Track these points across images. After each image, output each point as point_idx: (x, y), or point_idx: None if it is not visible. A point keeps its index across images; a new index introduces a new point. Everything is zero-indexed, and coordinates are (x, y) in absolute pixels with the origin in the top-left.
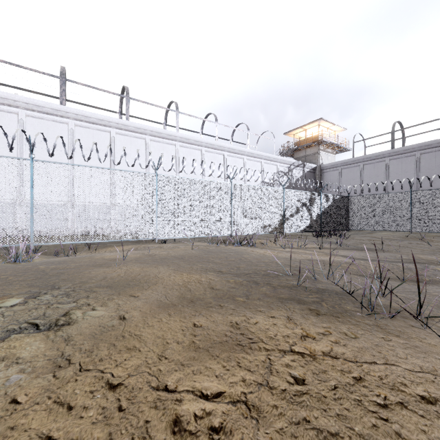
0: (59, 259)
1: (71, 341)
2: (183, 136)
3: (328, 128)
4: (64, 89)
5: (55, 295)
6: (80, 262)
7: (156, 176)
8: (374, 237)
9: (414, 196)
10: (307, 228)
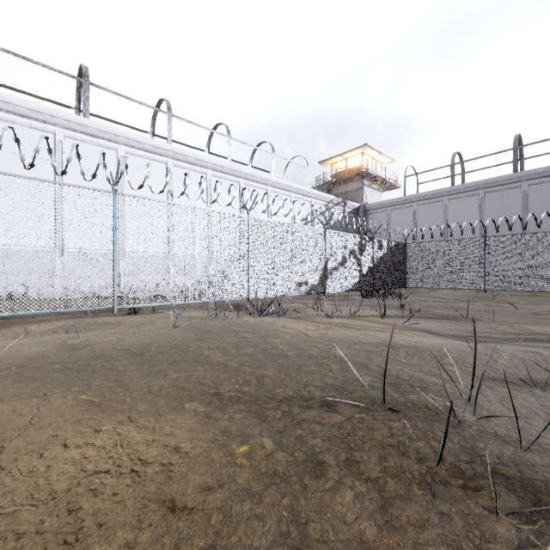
0: None
1: None
2: (179, 151)
3: (374, 159)
4: None
5: None
6: None
7: (114, 196)
8: (437, 297)
9: (490, 244)
10: (356, 286)
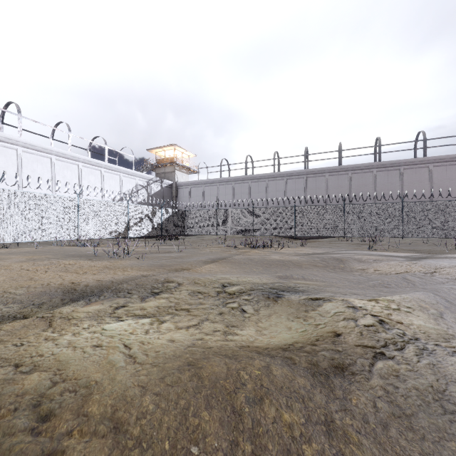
0: None
1: None
2: (28, 142)
3: (183, 153)
4: None
5: None
6: None
7: None
8: (201, 239)
9: (218, 213)
10: (150, 233)
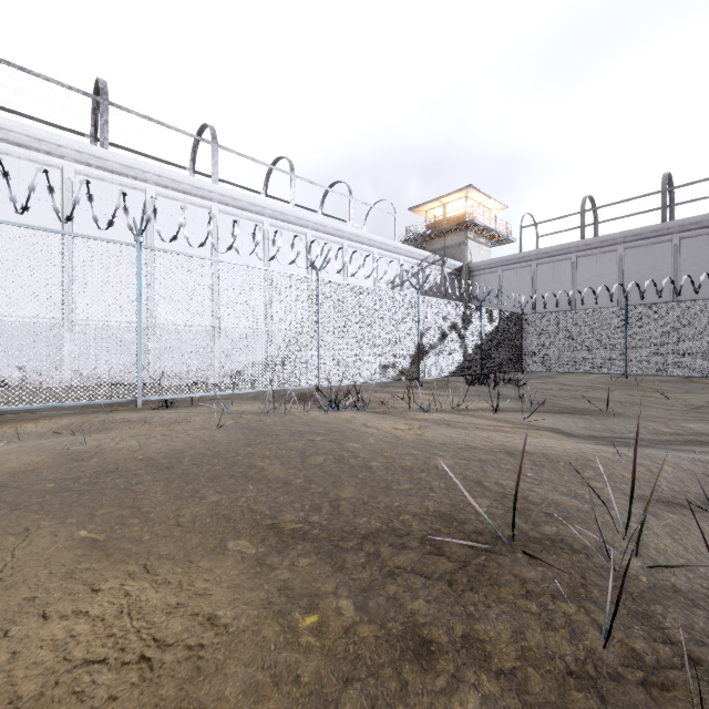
0: None
1: None
2: (227, 192)
3: (481, 204)
4: None
5: None
6: None
7: (138, 250)
8: (563, 384)
9: (633, 315)
10: (459, 370)
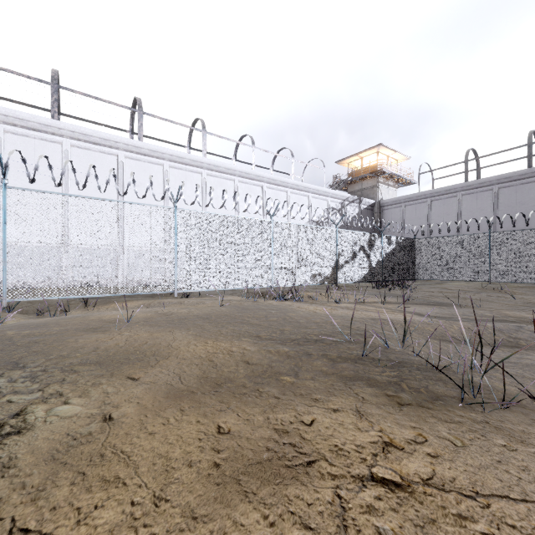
0: (40, 321)
1: (12, 468)
2: (212, 162)
3: (389, 157)
4: (56, 98)
5: (13, 380)
6: (66, 326)
7: (175, 211)
8: (445, 288)
9: (494, 239)
10: (366, 278)
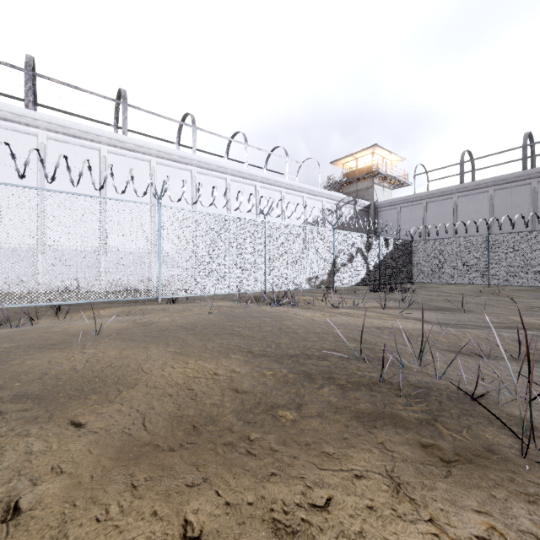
0: None
1: None
2: (202, 159)
3: (384, 158)
4: (31, 86)
5: None
6: (20, 341)
7: (159, 208)
8: (443, 292)
9: (493, 241)
10: (363, 281)
